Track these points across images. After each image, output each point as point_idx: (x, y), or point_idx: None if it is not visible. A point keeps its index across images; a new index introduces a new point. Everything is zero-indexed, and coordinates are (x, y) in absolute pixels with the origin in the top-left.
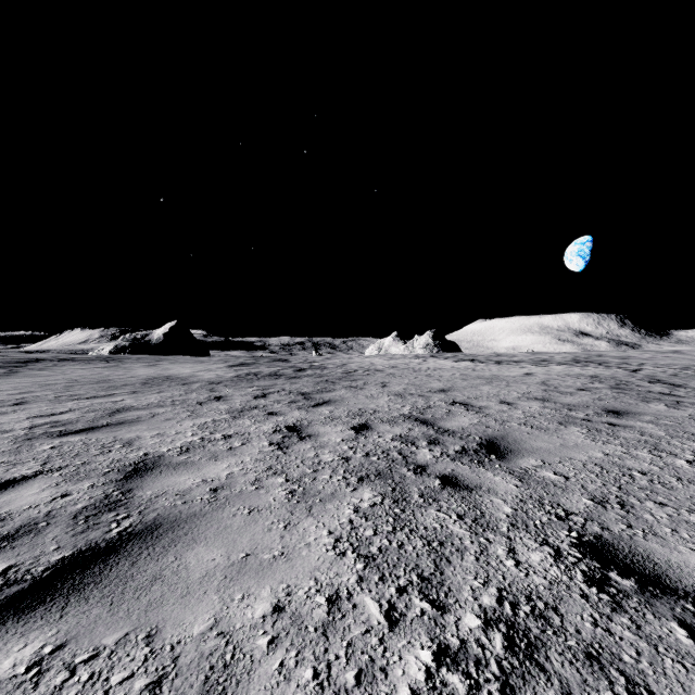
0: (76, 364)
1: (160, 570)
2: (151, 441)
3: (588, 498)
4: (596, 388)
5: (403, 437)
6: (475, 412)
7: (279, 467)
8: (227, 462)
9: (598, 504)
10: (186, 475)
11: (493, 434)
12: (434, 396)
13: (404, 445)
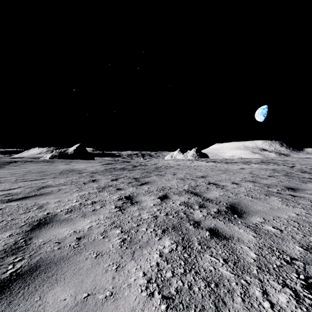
0: (32, 163)
1: (25, 310)
2: (53, 205)
3: (299, 246)
4: (277, 175)
5: (185, 203)
6: (220, 188)
7: (118, 222)
8: (90, 218)
9: (307, 250)
10: (65, 227)
11: (233, 201)
12: (199, 180)
13: (186, 208)
